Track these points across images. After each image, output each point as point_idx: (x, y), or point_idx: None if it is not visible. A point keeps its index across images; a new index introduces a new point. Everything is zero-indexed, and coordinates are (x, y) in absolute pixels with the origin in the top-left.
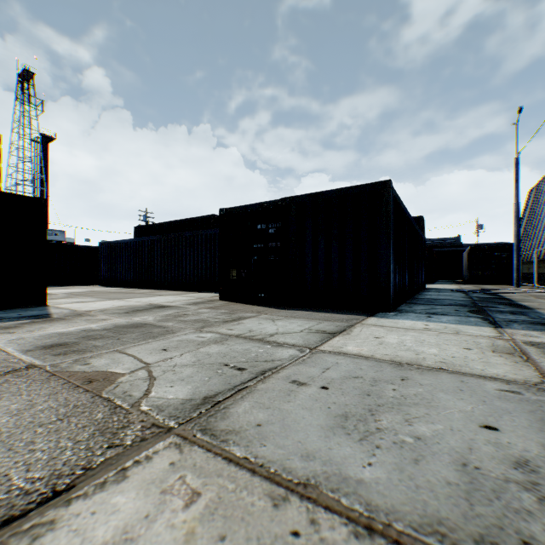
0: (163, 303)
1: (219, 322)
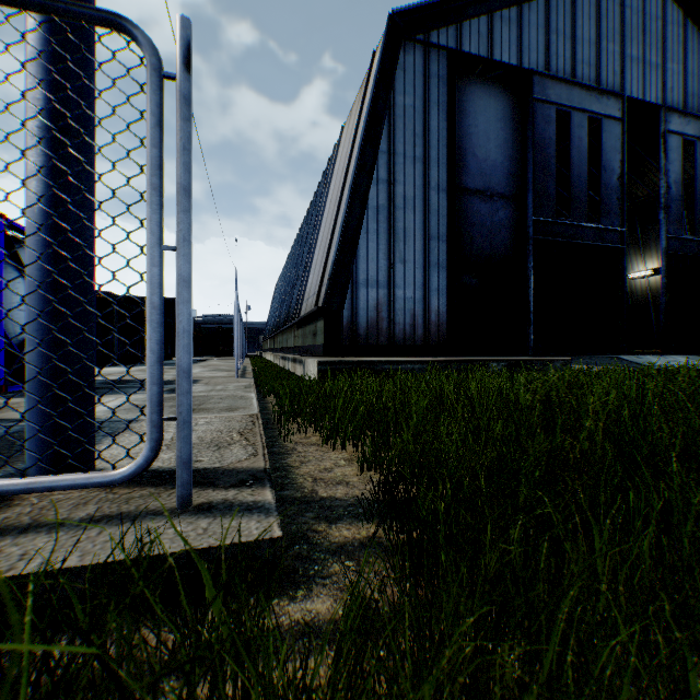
0: None
1: None
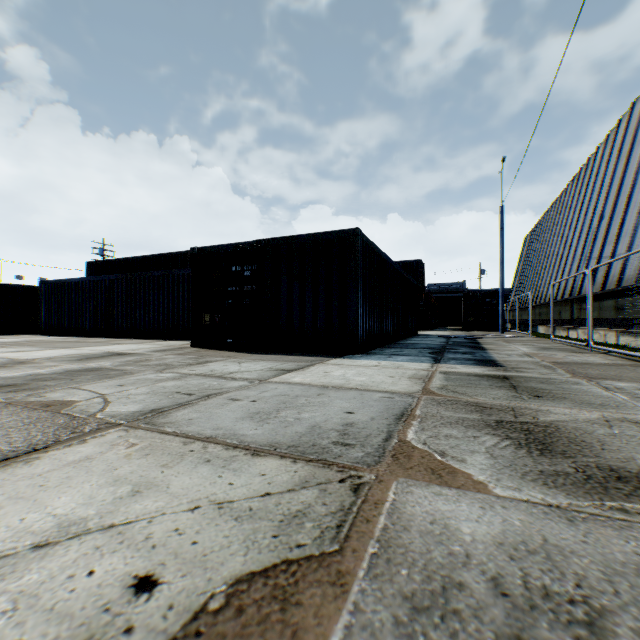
0: (123, 351)
1: (183, 365)
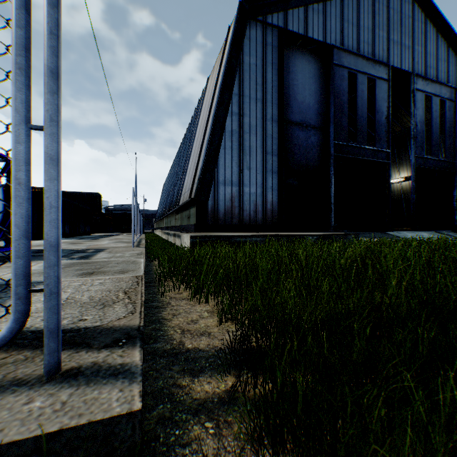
0: None
1: None
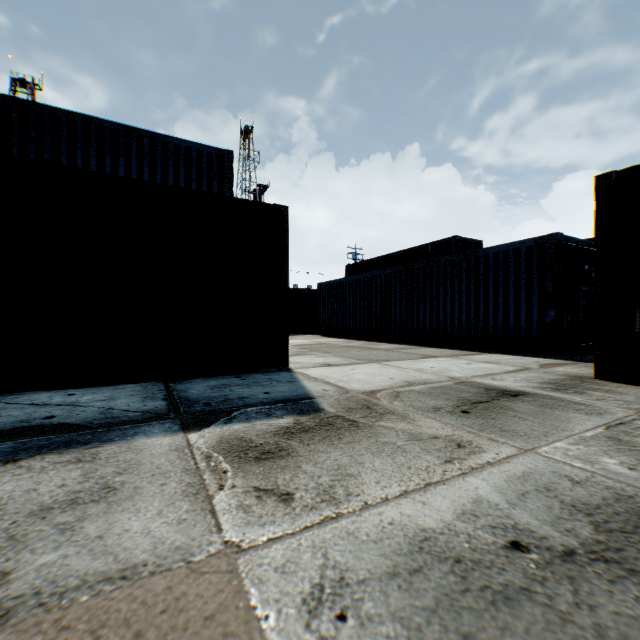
0: (479, 379)
1: None
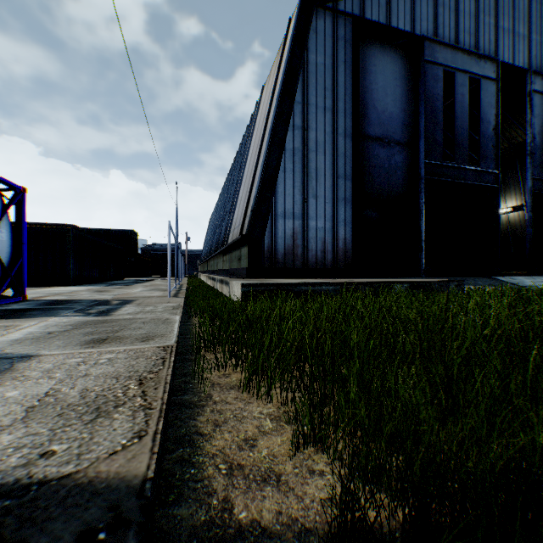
0: None
1: None
